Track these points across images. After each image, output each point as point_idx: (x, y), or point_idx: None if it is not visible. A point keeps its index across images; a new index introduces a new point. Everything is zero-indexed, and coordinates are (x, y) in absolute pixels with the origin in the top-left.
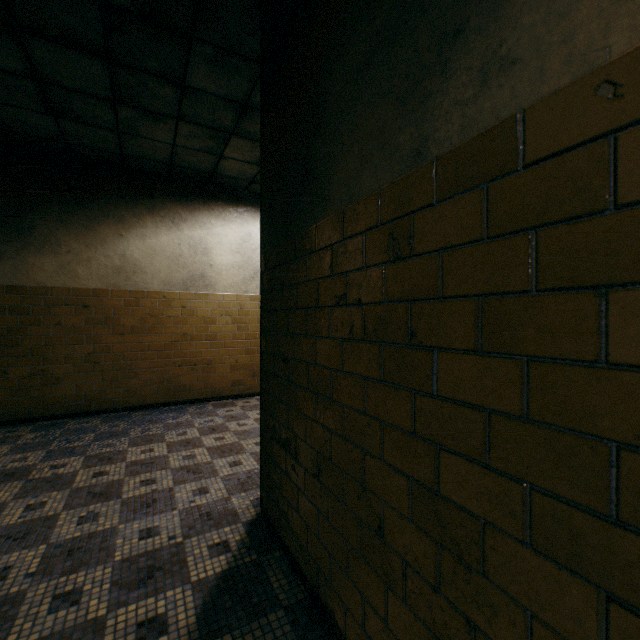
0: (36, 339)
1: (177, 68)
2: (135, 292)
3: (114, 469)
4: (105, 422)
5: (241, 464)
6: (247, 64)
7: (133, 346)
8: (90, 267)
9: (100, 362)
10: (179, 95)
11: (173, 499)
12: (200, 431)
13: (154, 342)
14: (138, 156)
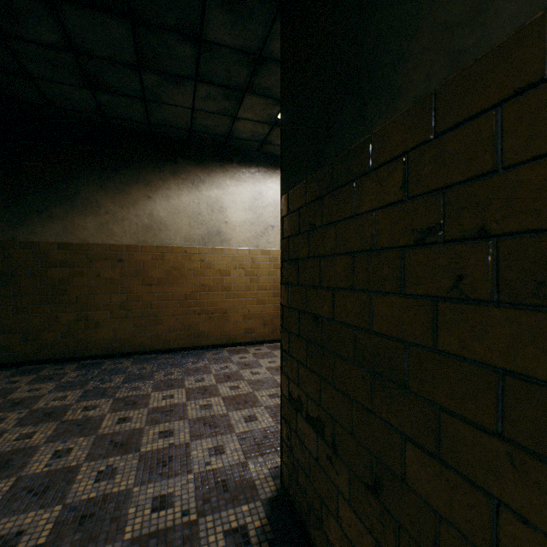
0: (80, 289)
1: (194, 20)
2: (161, 247)
3: (137, 415)
4: (135, 364)
5: (256, 419)
6: (263, 4)
7: (159, 296)
8: (124, 226)
9: (132, 310)
10: (196, 52)
11: (189, 458)
12: (216, 378)
13: (177, 292)
14: (163, 124)
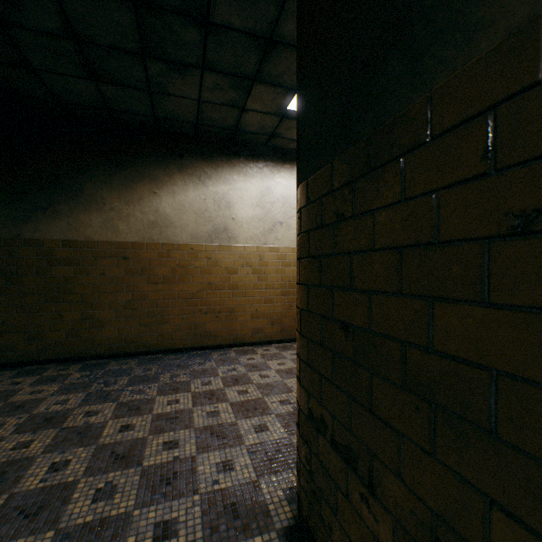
0: (85, 287)
1: None
2: (166, 245)
3: (140, 423)
4: (140, 364)
5: (267, 430)
6: None
7: (165, 294)
8: (129, 222)
9: (137, 308)
10: (203, 37)
11: (195, 475)
12: (223, 381)
13: (183, 291)
14: (168, 117)
